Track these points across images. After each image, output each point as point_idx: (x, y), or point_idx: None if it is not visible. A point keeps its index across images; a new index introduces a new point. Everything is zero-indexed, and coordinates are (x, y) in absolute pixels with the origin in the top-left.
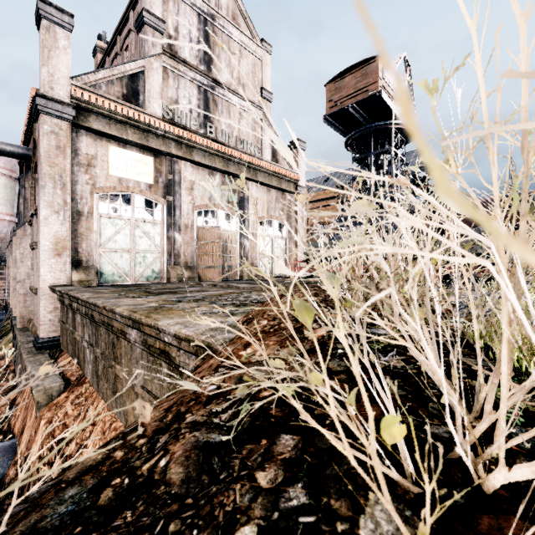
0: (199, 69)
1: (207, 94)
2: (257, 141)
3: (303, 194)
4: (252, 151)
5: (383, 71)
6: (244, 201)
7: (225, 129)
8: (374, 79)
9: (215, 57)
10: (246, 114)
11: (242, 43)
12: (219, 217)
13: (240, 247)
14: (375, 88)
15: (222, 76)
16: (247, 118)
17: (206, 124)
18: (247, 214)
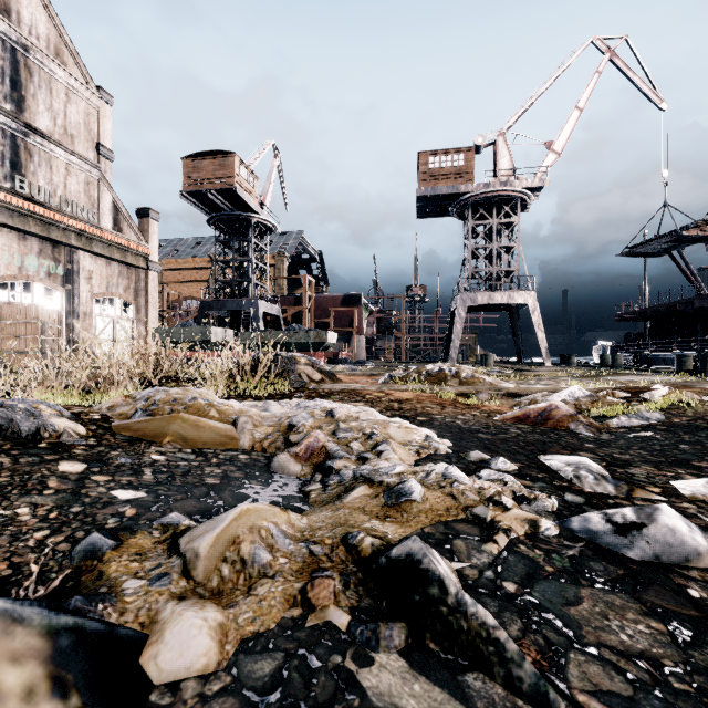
0: (4, 109)
1: (17, 140)
2: (92, 205)
3: (156, 270)
4: (84, 216)
5: (240, 168)
6: (73, 275)
7: (44, 185)
8: (231, 174)
9: (29, 96)
10: (76, 170)
11: (71, 86)
12: (35, 292)
13: (67, 329)
14: (232, 182)
15: (40, 121)
16: (77, 175)
17: (16, 178)
18: (77, 290)
